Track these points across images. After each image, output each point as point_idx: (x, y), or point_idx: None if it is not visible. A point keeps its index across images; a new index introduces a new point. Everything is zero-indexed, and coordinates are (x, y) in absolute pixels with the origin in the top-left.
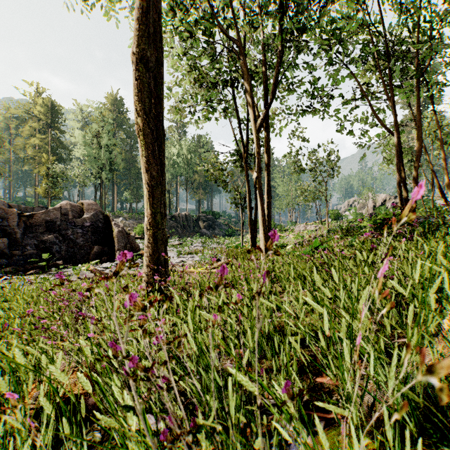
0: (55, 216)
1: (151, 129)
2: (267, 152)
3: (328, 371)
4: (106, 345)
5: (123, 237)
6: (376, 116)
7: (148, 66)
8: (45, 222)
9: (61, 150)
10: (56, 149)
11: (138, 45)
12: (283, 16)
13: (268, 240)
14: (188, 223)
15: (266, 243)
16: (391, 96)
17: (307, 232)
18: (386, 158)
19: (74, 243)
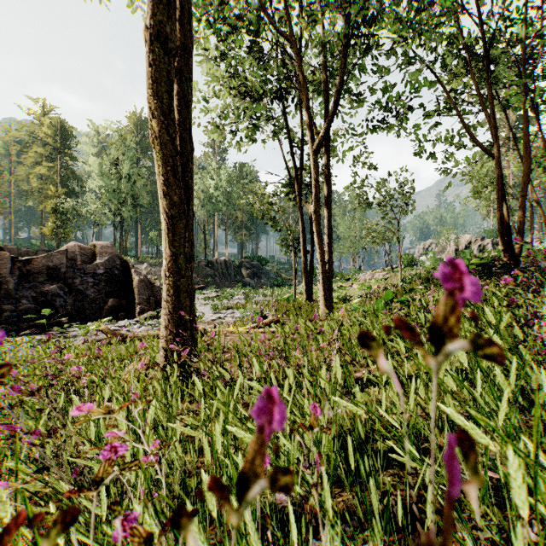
0: (60, 262)
1: (170, 137)
2: (327, 180)
3: (466, 537)
4: (58, 484)
5: (145, 287)
6: (469, 131)
7: (165, 47)
8: (46, 269)
9: (73, 182)
10: (67, 180)
11: (151, 15)
12: (348, 3)
13: (329, 291)
14: (227, 270)
15: (325, 295)
16: (491, 103)
17: (375, 281)
18: (477, 188)
19: (84, 295)
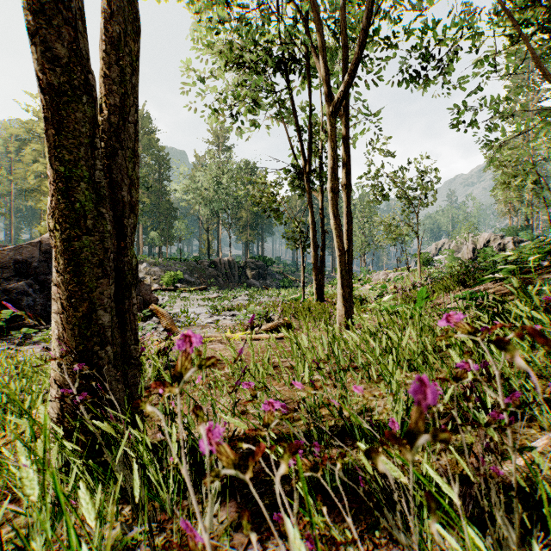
0: (31, 255)
1: None
2: (345, 153)
3: None
4: None
5: None
6: (542, 70)
7: None
8: (14, 263)
9: None
10: None
11: None
12: None
13: (348, 288)
14: (231, 271)
15: (344, 293)
16: None
17: (391, 281)
18: (528, 163)
19: None
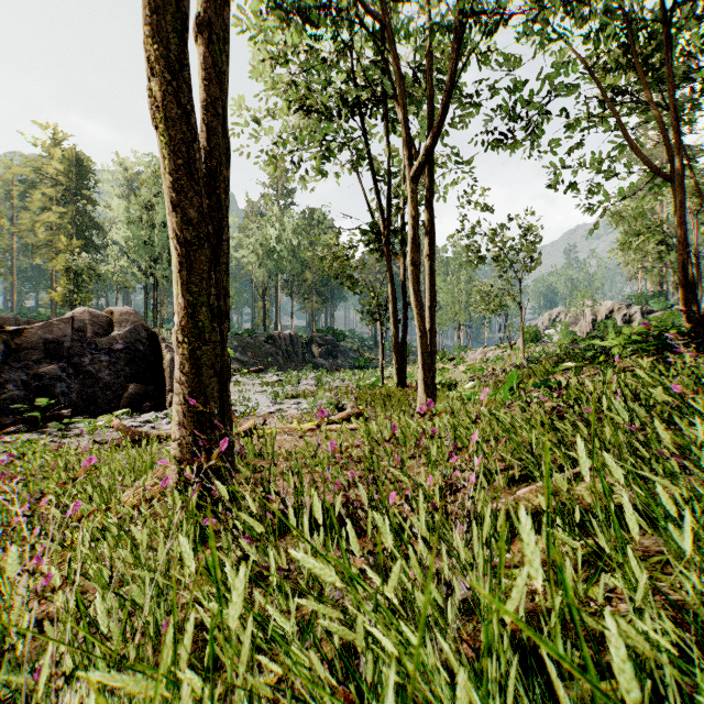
0: (63, 333)
1: (182, 109)
2: (427, 220)
3: None
4: None
5: None
6: (632, 144)
7: None
8: (44, 343)
9: (92, 232)
10: (84, 230)
11: None
12: None
13: (430, 373)
14: (294, 348)
15: (425, 379)
16: (671, 96)
17: (488, 361)
18: (634, 230)
19: (95, 379)
